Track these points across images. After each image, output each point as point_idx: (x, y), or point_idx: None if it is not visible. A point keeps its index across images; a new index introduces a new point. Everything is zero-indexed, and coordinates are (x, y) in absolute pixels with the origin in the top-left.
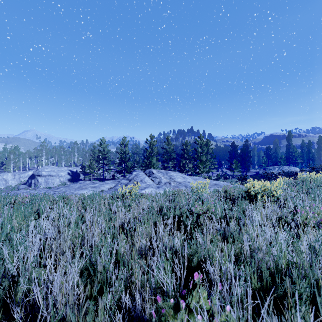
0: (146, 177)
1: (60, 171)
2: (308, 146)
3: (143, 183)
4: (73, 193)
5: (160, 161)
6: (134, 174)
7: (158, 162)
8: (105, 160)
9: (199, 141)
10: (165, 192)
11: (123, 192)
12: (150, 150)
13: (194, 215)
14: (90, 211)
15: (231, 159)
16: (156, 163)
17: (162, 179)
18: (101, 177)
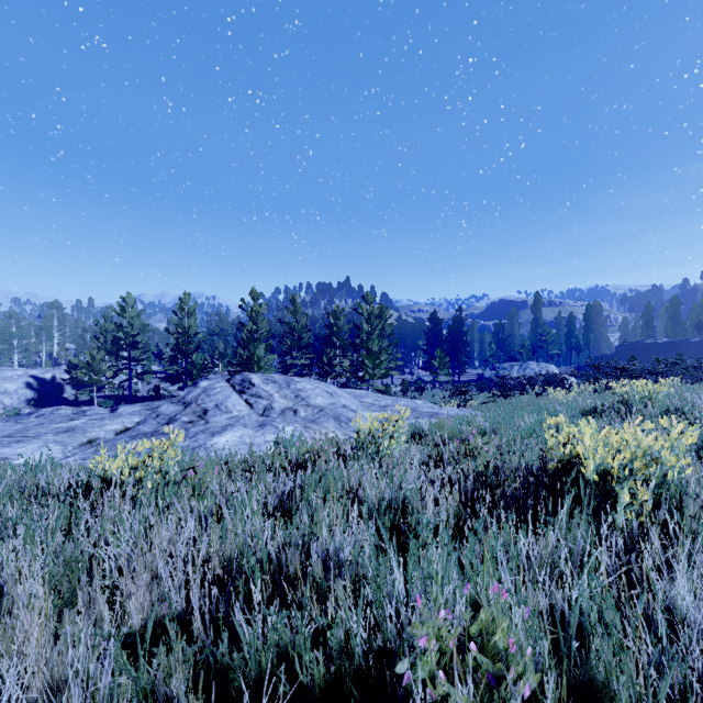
0: (231, 396)
1: (1, 380)
2: (569, 323)
3: (220, 415)
4: None
5: (277, 352)
6: (201, 388)
7: (270, 355)
8: (136, 351)
9: (365, 308)
10: (278, 445)
11: (108, 471)
12: (252, 327)
13: None
14: None
15: (430, 347)
16: (267, 357)
17: (275, 401)
18: (124, 393)
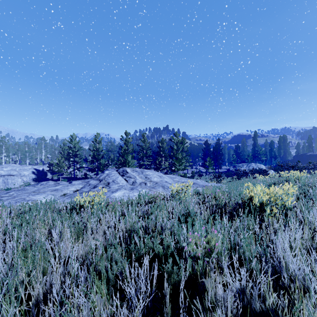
0: (119, 177)
1: (22, 170)
2: (271, 145)
3: (115, 184)
4: (25, 199)
5: (136, 158)
6: (106, 174)
7: (133, 160)
8: (76, 158)
9: (175, 139)
10: (139, 196)
11: (81, 202)
12: (125, 147)
13: (188, 260)
14: (13, 243)
15: (205, 156)
16: (132, 160)
17: (137, 179)
18: (72, 176)
